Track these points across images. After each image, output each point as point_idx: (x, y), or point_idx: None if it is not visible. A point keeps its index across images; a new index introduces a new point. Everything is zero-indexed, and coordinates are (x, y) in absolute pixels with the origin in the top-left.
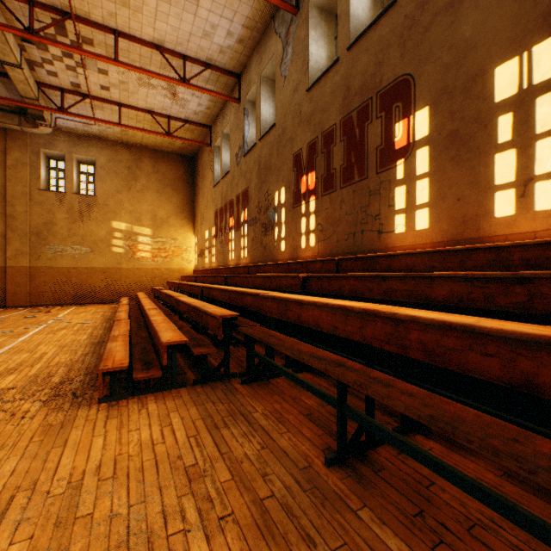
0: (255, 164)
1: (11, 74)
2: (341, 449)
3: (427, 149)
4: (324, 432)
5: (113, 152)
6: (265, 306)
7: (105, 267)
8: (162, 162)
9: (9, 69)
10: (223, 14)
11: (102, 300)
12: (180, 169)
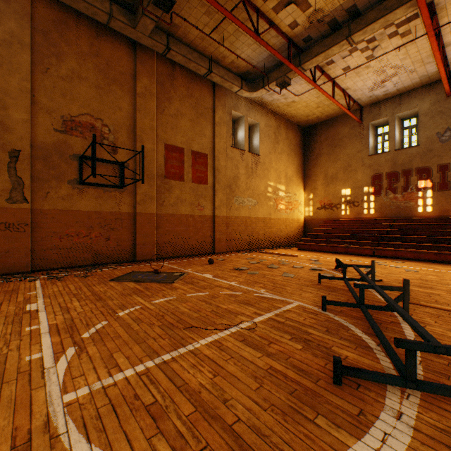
0: None
1: (332, 48)
2: None
3: None
4: None
5: (267, 118)
6: None
7: (263, 217)
8: (289, 130)
9: (340, 44)
10: None
11: (262, 246)
12: (297, 137)
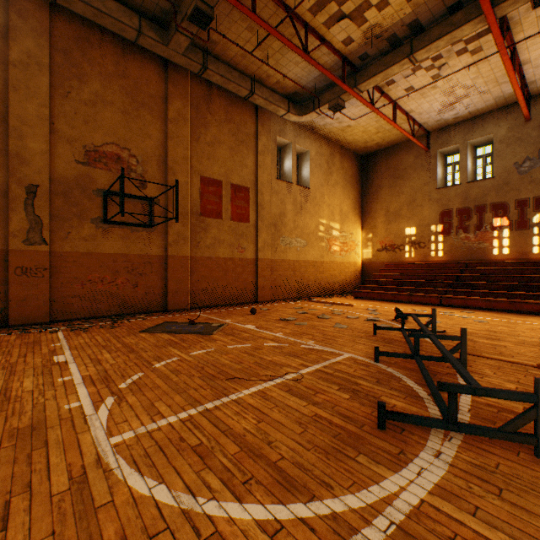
0: None
1: (392, 67)
2: None
3: None
4: None
5: (318, 145)
6: None
7: (314, 260)
8: (344, 158)
9: (401, 63)
10: None
11: (312, 294)
12: (354, 166)
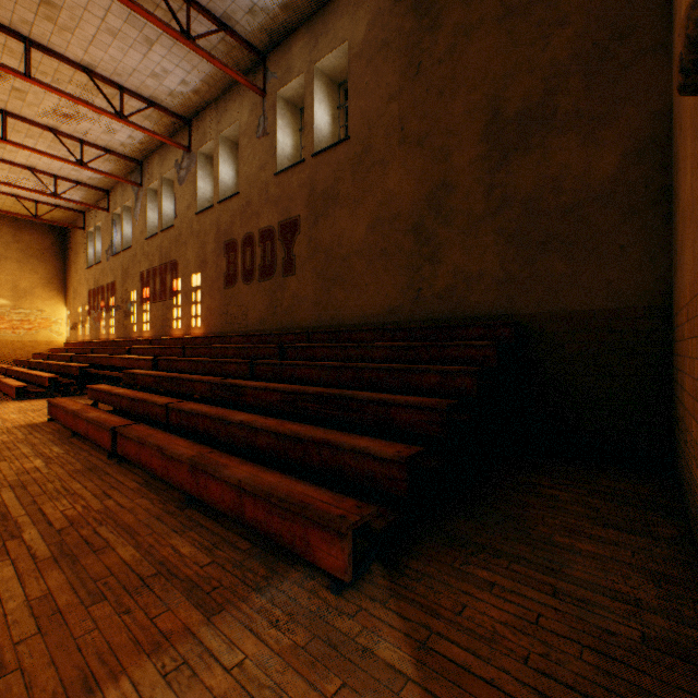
0: (120, 266)
1: None
2: None
3: (181, 296)
4: None
5: None
6: (104, 361)
7: None
8: (26, 231)
9: None
10: (90, 165)
11: None
12: (49, 239)
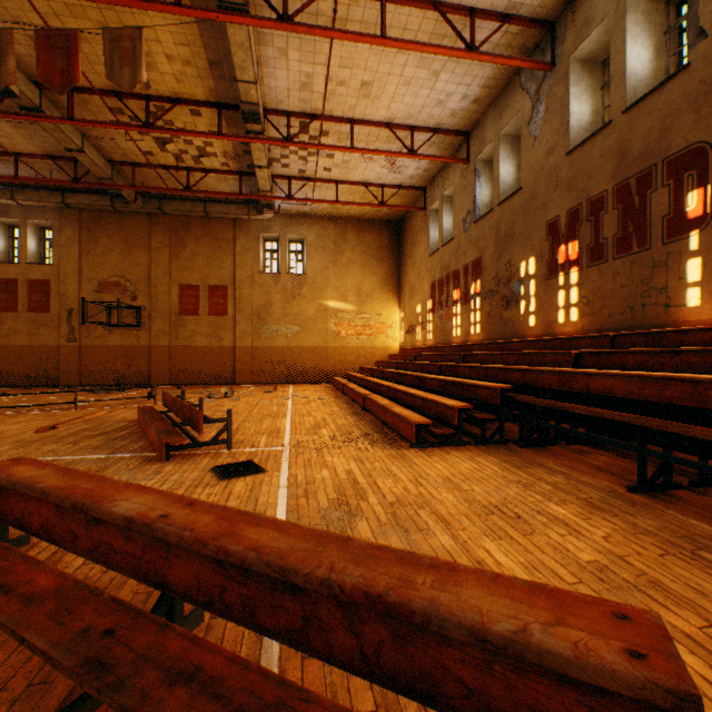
0: (491, 231)
1: (258, 174)
2: (641, 483)
3: None
4: (618, 478)
5: (320, 228)
6: (541, 379)
7: (313, 346)
8: (366, 231)
9: (258, 171)
10: (461, 81)
11: (311, 380)
12: (384, 236)
